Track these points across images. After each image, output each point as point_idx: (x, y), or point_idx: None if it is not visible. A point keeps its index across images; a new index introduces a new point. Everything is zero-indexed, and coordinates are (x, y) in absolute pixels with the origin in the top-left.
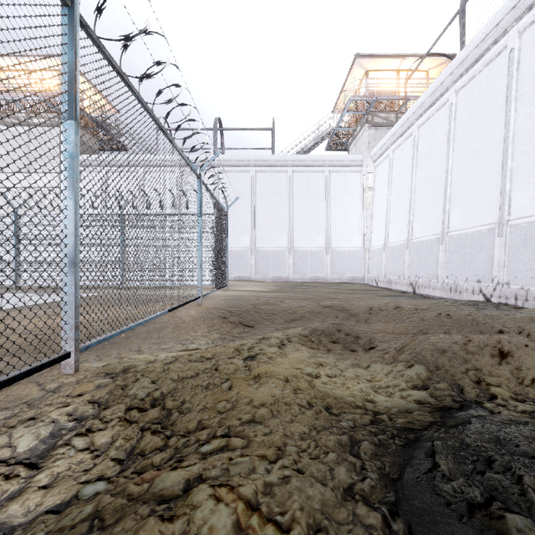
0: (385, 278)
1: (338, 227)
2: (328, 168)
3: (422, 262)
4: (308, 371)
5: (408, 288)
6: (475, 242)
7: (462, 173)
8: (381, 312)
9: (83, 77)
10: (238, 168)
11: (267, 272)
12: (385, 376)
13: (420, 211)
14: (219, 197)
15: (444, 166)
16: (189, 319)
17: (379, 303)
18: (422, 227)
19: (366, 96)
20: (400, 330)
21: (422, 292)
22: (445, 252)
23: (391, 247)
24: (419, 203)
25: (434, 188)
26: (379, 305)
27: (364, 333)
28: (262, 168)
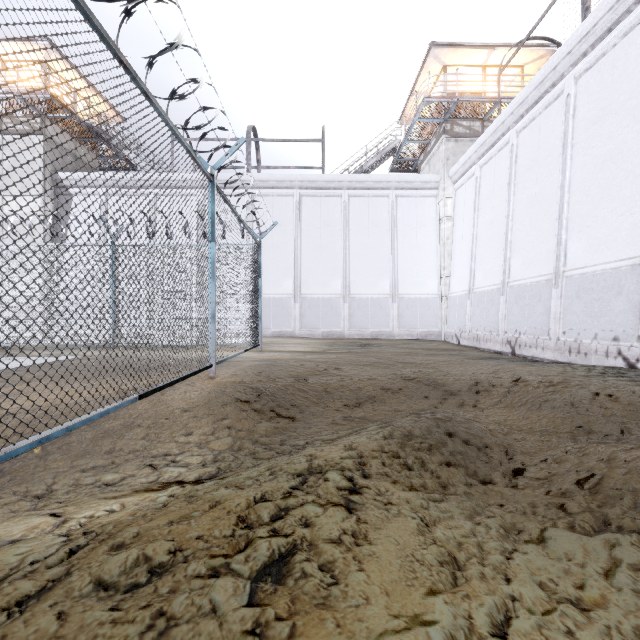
0: (471, 334)
1: (408, 268)
2: (395, 191)
3: (525, 312)
4: (445, 629)
5: (504, 348)
6: (608, 283)
7: (586, 189)
8: (494, 388)
9: (75, 71)
10: (278, 191)
11: (315, 325)
12: (607, 582)
13: (520, 244)
14: (253, 229)
15: (557, 182)
16: (183, 408)
17: (481, 371)
18: (524, 266)
19: (445, 97)
20: (543, 425)
21: (525, 354)
22: (561, 299)
23: (479, 292)
24: (519, 234)
25: (542, 212)
26: (488, 377)
27: (491, 436)
28: (310, 191)
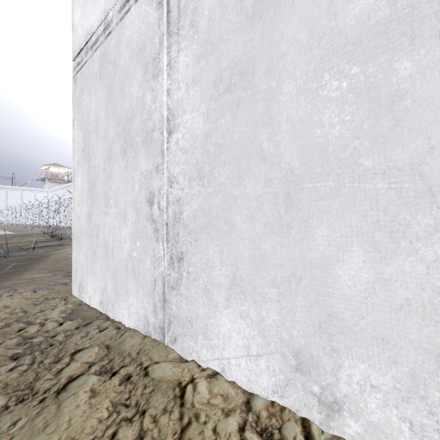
0: None
1: None
2: (36, 191)
3: None
4: None
5: None
6: None
7: None
8: None
9: None
10: (0, 189)
11: None
12: None
13: None
14: None
15: None
16: None
17: None
18: None
19: (48, 177)
20: None
21: None
22: None
23: None
24: None
25: None
26: None
27: None
28: (10, 189)
